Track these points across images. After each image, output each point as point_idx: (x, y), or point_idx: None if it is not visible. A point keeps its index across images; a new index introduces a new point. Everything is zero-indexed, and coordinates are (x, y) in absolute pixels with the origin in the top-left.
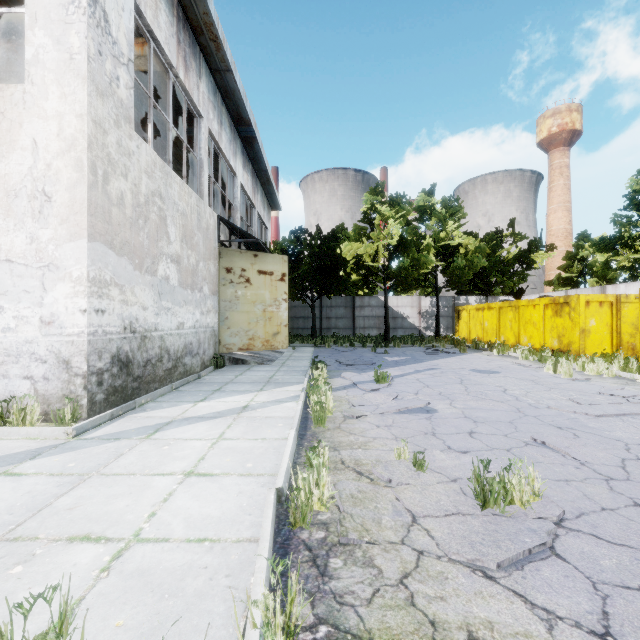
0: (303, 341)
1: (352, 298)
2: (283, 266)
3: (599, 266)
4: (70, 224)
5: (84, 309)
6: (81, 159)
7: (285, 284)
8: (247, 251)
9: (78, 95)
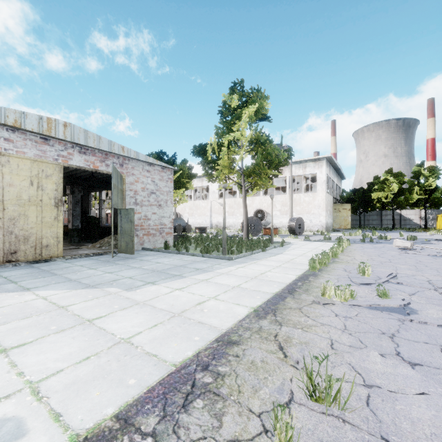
0: (355, 229)
1: (380, 211)
2: (349, 207)
3: None
4: (323, 209)
5: (325, 220)
6: (324, 201)
7: (350, 211)
8: (339, 204)
9: (324, 194)
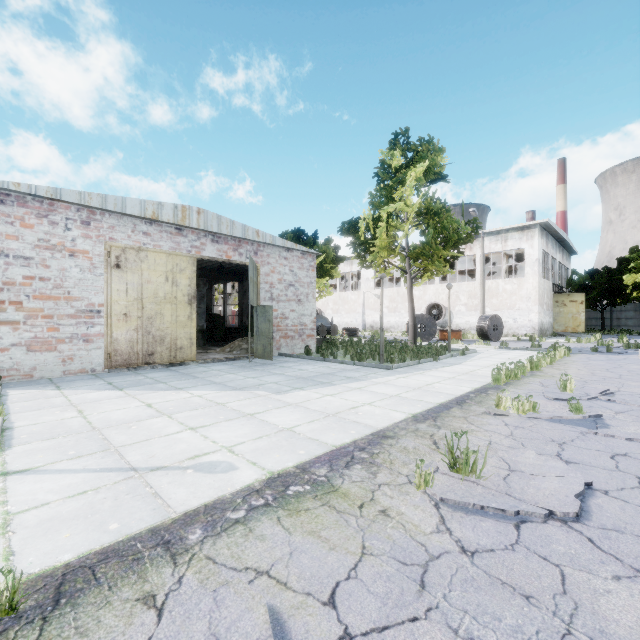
0: (594, 332)
1: None
2: (582, 298)
3: None
4: (534, 302)
5: (537, 318)
6: (537, 290)
7: (583, 305)
8: (564, 294)
9: (536, 279)
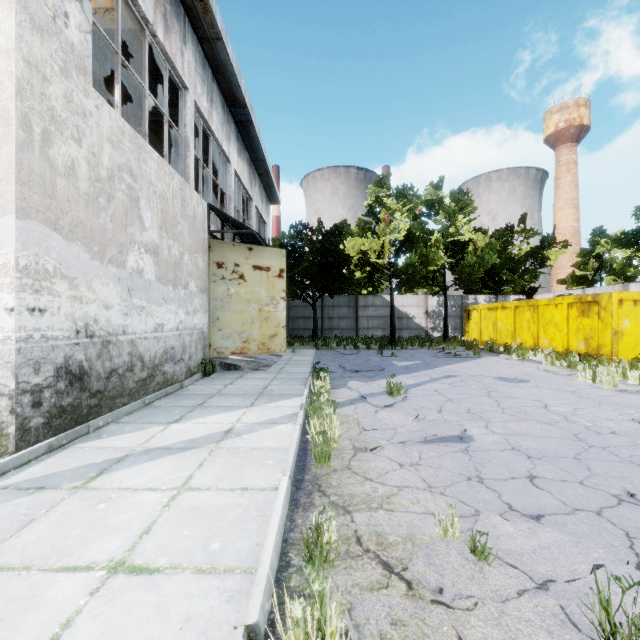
0: (304, 343)
1: (355, 297)
2: (281, 261)
3: (620, 263)
4: None
5: (11, 307)
6: (7, 109)
7: (283, 281)
8: (241, 244)
9: (3, 24)
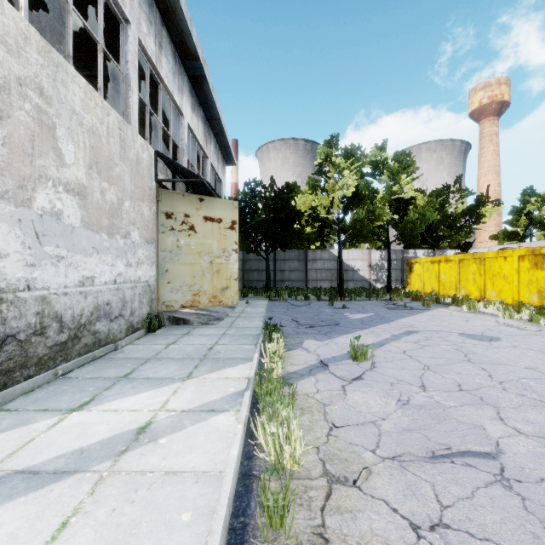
0: (257, 294)
1: (305, 252)
2: (233, 213)
3: None
4: None
5: None
6: None
7: (235, 233)
8: (191, 194)
9: None
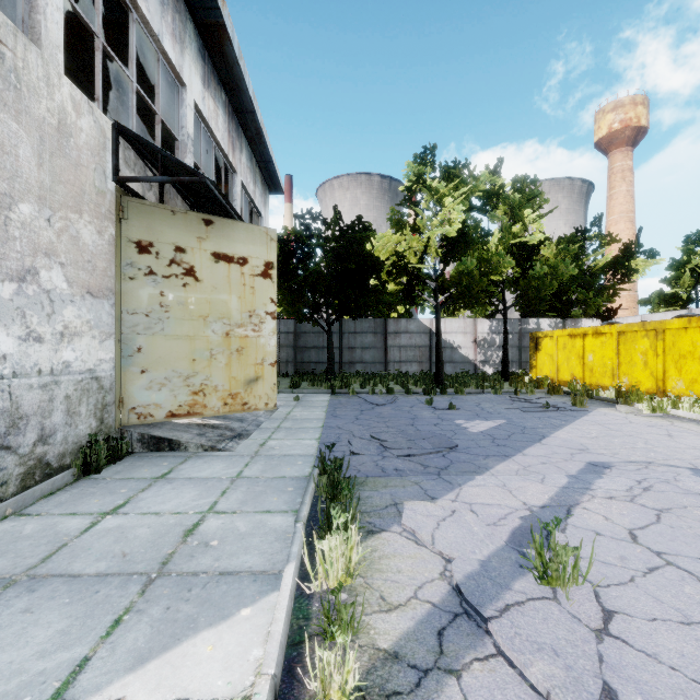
0: (315, 383)
1: (384, 321)
2: (268, 248)
3: None
4: None
5: None
6: None
7: (272, 284)
8: (188, 211)
9: None
